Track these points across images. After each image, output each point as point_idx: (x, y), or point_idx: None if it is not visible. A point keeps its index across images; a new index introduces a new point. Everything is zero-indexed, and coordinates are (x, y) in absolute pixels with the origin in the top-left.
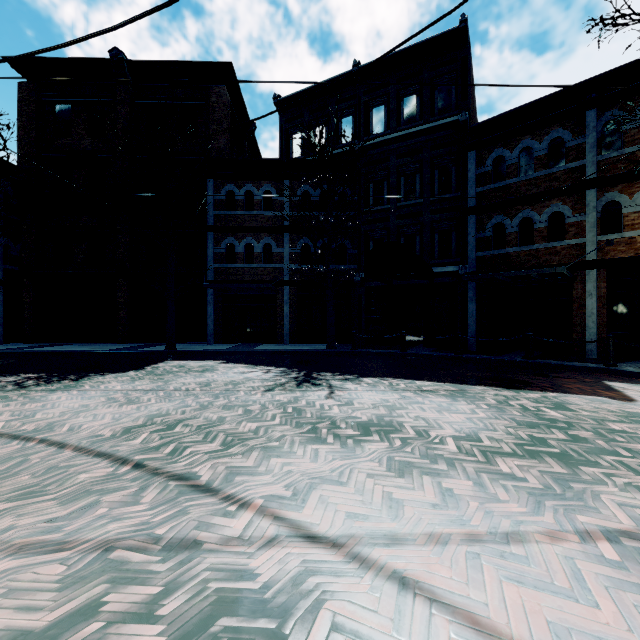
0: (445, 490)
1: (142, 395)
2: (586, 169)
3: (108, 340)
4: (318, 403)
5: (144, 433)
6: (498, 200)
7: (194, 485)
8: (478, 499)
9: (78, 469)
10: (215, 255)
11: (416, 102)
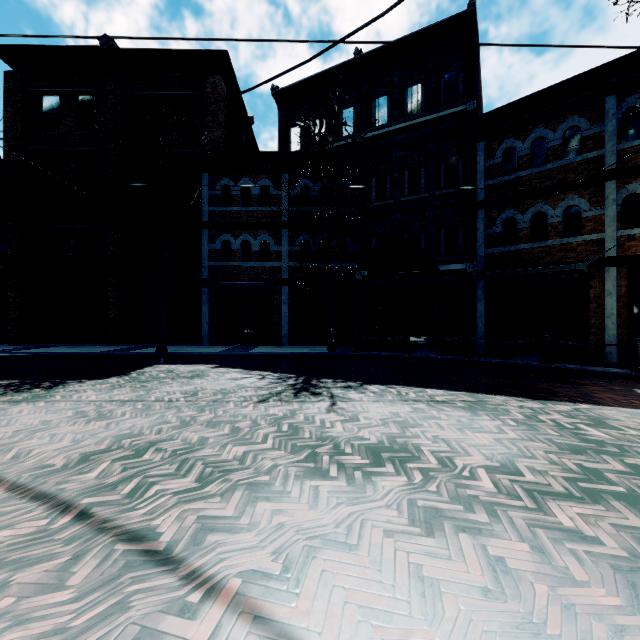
0: (494, 560)
1: (117, 408)
2: (605, 159)
3: (98, 342)
4: (318, 418)
5: (104, 462)
6: (509, 194)
7: (149, 550)
8: (545, 578)
9: (1, 521)
10: (210, 253)
11: (421, 91)
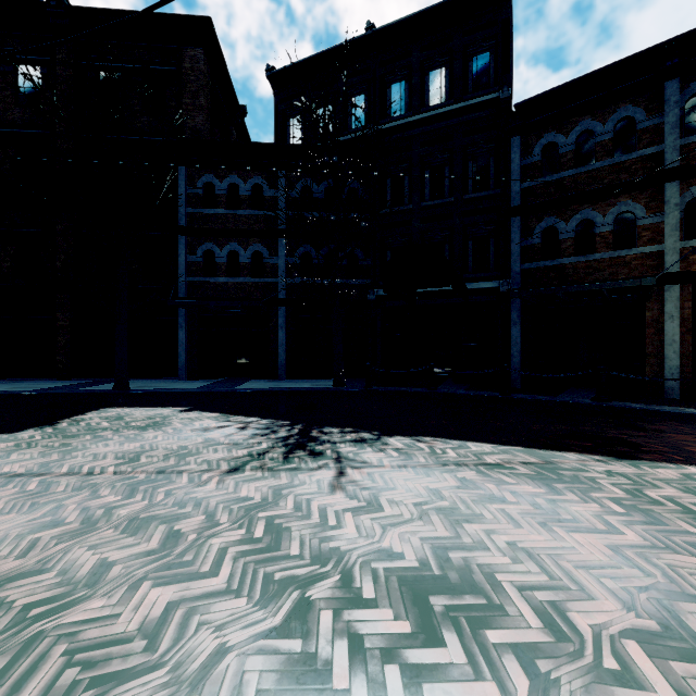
0: None
1: None
2: (665, 156)
3: (44, 375)
4: (316, 505)
5: None
6: (549, 198)
7: None
8: None
9: None
10: (189, 265)
11: (445, 76)
